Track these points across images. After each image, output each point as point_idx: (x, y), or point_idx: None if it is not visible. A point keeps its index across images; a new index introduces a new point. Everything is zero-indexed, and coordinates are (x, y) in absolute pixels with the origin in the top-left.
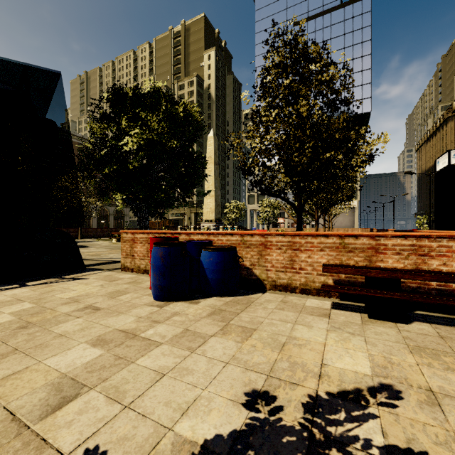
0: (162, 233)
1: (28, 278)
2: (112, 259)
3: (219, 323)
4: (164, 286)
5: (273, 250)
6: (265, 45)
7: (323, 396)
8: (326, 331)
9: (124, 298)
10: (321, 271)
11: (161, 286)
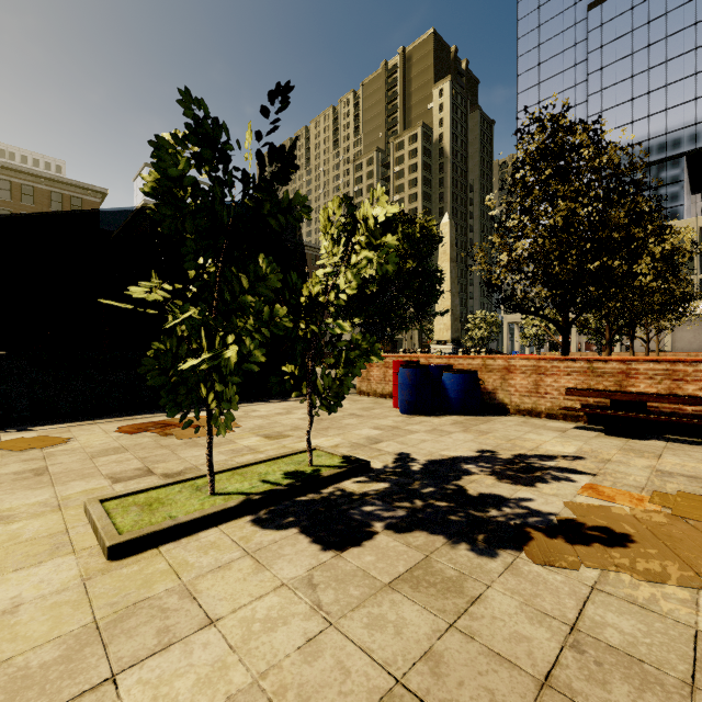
0: (399, 357)
1: (283, 396)
2: None
3: (460, 428)
4: (411, 401)
5: (516, 374)
6: (535, 54)
7: (528, 454)
8: (553, 437)
9: (375, 412)
10: (568, 396)
11: (409, 401)
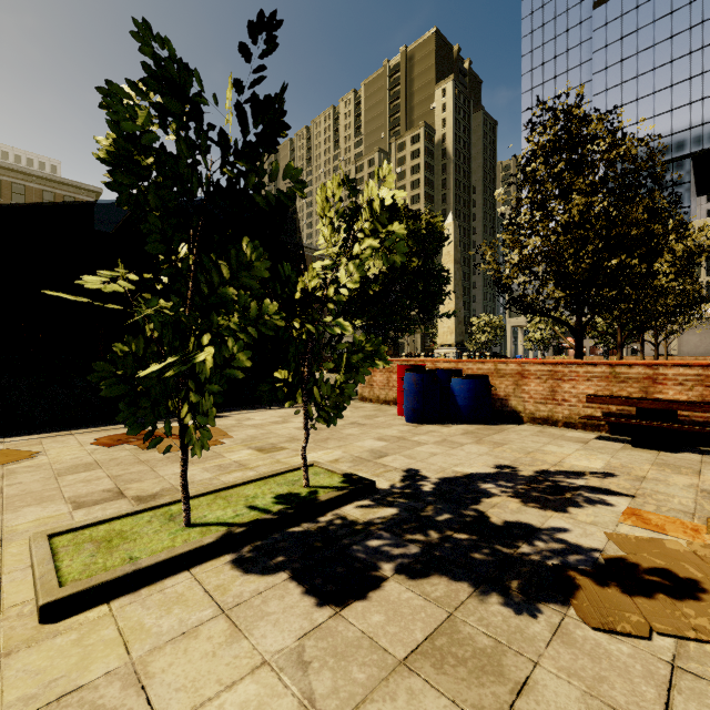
0: (404, 361)
1: (280, 402)
2: None
3: (472, 439)
4: (417, 409)
5: (531, 380)
6: (539, 54)
7: (552, 471)
8: (576, 450)
9: (379, 420)
10: (588, 403)
11: (415, 409)
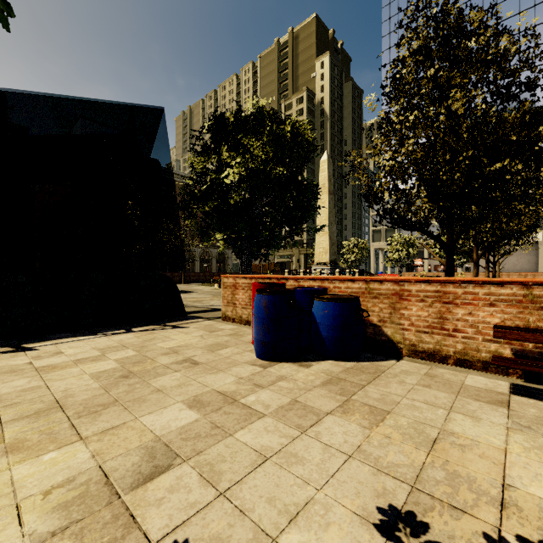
0: (266, 278)
1: (133, 323)
2: (213, 306)
3: (337, 397)
4: (268, 342)
5: (412, 302)
6: (395, 35)
7: (511, 542)
8: (505, 429)
9: (223, 353)
10: (491, 336)
11: (265, 342)
